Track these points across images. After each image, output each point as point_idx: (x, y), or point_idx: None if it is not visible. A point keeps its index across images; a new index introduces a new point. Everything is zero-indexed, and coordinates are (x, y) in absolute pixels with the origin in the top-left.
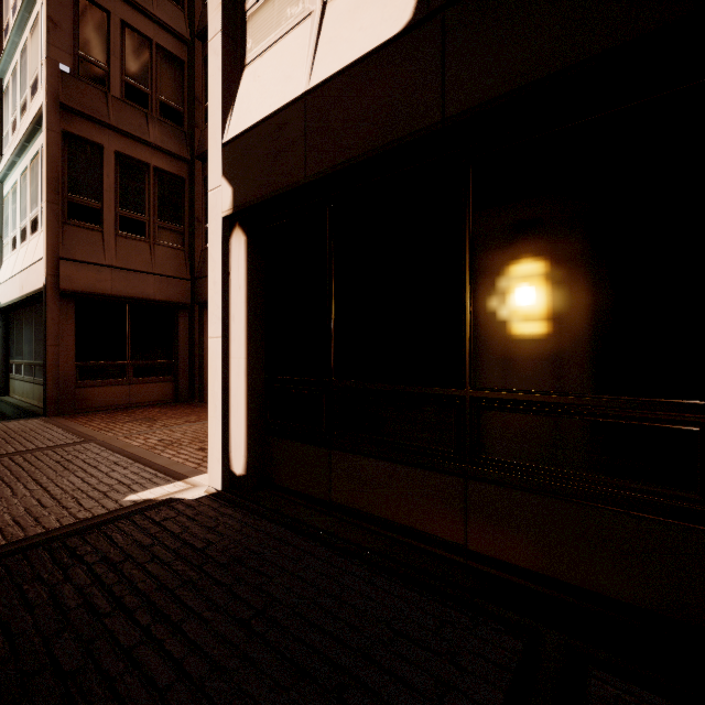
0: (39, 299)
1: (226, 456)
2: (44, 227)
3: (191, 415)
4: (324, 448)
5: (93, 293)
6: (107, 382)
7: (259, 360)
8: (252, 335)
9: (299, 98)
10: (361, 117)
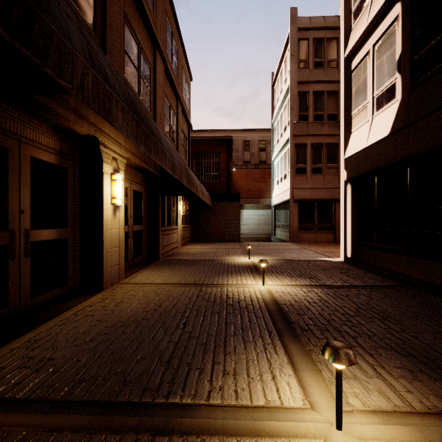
0: (286, 202)
1: (345, 251)
2: (289, 179)
3: (339, 246)
4: (374, 249)
5: (303, 199)
6: (308, 232)
7: (355, 223)
8: (353, 215)
9: (363, 149)
10: (378, 157)
